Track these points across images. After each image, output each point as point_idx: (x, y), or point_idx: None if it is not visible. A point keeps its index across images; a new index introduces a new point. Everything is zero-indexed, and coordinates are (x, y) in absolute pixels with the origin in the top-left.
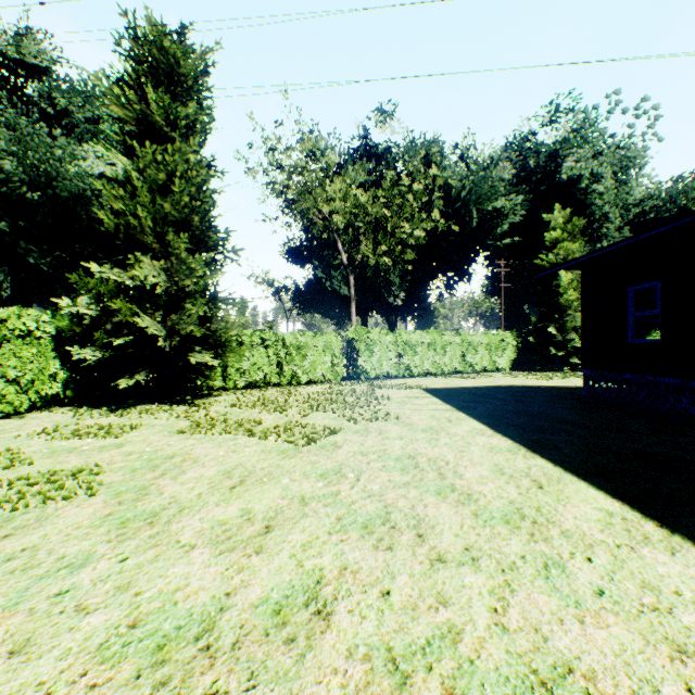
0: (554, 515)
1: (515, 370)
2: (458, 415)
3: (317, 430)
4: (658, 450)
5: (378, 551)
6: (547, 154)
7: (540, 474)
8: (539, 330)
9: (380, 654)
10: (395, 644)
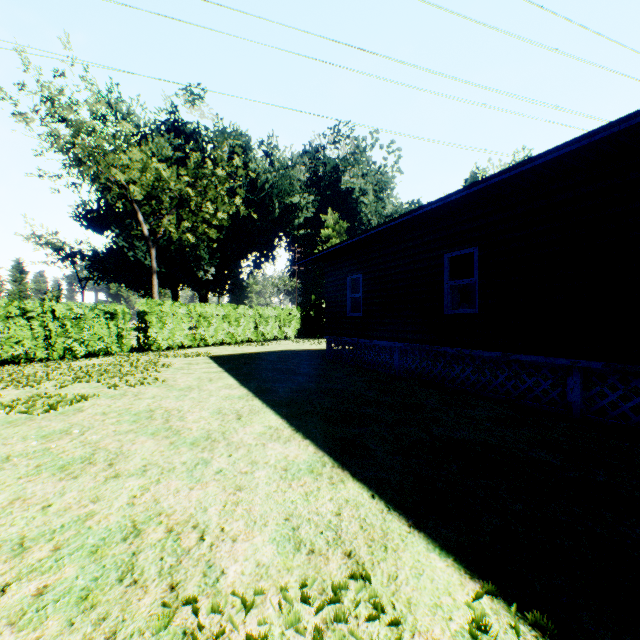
0: (232, 434)
1: (301, 338)
2: (223, 375)
3: (66, 399)
4: (340, 386)
5: (63, 481)
6: (332, 167)
7: (248, 410)
8: (318, 306)
9: (13, 542)
10: (32, 534)
